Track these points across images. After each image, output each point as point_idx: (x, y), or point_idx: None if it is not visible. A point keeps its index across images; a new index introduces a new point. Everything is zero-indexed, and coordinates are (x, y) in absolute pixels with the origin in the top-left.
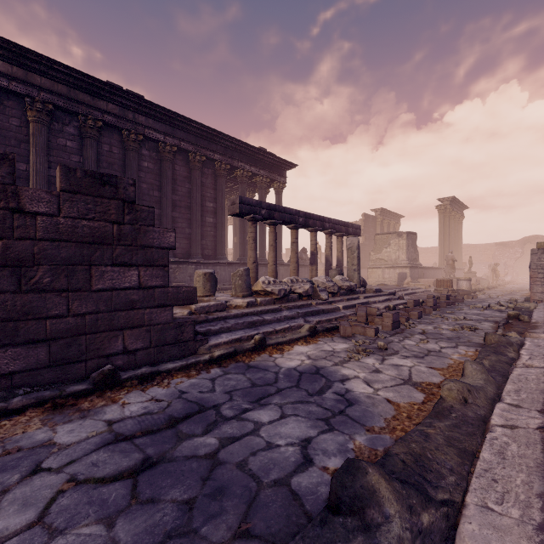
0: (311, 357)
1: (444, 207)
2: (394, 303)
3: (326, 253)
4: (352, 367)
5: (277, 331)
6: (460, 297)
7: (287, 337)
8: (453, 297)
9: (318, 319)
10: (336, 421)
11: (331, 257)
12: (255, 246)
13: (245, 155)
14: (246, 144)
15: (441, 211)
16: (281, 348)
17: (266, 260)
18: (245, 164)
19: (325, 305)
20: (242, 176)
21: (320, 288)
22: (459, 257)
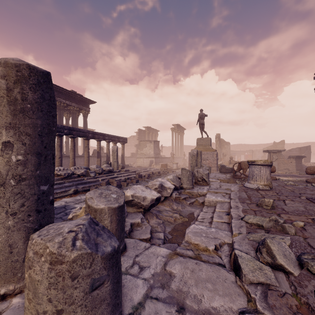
0: (67, 202)
1: (174, 129)
2: (132, 176)
3: (107, 152)
4: (81, 204)
5: (57, 193)
6: (167, 172)
7: (60, 195)
8: (163, 172)
9: (83, 186)
10: (55, 220)
11: (109, 154)
12: (60, 149)
13: (62, 94)
14: (62, 88)
15: (172, 130)
16: (55, 200)
17: (76, 154)
18: (62, 99)
19: (92, 179)
20: (60, 105)
21: (90, 171)
22: (182, 152)
